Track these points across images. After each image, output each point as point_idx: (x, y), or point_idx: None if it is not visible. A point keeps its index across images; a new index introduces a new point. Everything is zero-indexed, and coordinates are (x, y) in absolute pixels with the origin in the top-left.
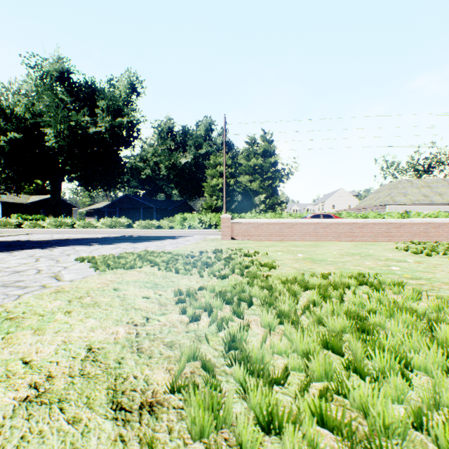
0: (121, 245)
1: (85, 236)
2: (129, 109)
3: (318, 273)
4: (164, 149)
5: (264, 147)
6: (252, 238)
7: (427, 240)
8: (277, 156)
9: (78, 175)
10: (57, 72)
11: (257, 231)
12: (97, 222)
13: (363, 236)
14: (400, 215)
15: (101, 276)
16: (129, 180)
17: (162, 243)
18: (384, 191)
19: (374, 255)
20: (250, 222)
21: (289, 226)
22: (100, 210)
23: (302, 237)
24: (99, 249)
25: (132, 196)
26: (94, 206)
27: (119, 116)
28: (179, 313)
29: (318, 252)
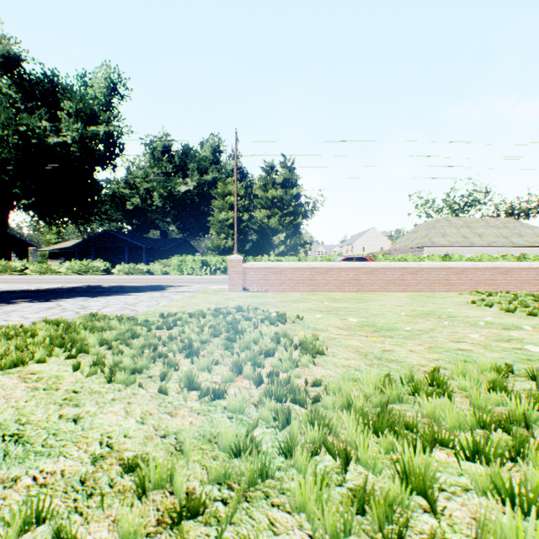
0: (63, 303)
1: (25, 286)
2: (107, 115)
3: (409, 364)
4: (158, 172)
5: (284, 176)
6: (273, 288)
7: (495, 290)
8: (300, 188)
9: (33, 202)
10: (0, 56)
11: (279, 278)
12: (61, 266)
13: (417, 284)
14: (441, 258)
15: None
16: (108, 211)
17: (136, 298)
18: (420, 231)
19: (457, 316)
20: (269, 265)
21: (322, 271)
22: (69, 251)
23: (340, 286)
24: (14, 311)
25: (114, 231)
26: (60, 245)
27: (94, 125)
28: None
29: (373, 310)
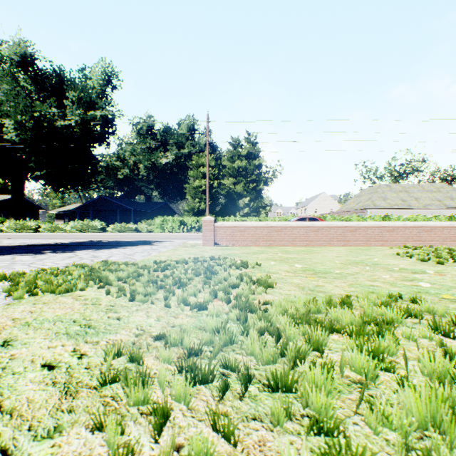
0: (79, 254)
1: (44, 241)
2: (103, 102)
3: (331, 294)
4: (144, 148)
5: (248, 149)
6: (238, 243)
7: (420, 245)
8: (261, 159)
9: (44, 173)
10: (19, 56)
11: (243, 235)
12: (66, 225)
13: (356, 240)
14: (382, 218)
15: (7, 308)
16: (103, 180)
17: (132, 250)
18: (364, 196)
19: (380, 264)
20: (235, 225)
21: (278, 229)
22: (72, 213)
23: (292, 242)
24: (46, 259)
25: (108, 197)
26: (64, 208)
27: (92, 110)
28: (91, 427)
29: (316, 260)
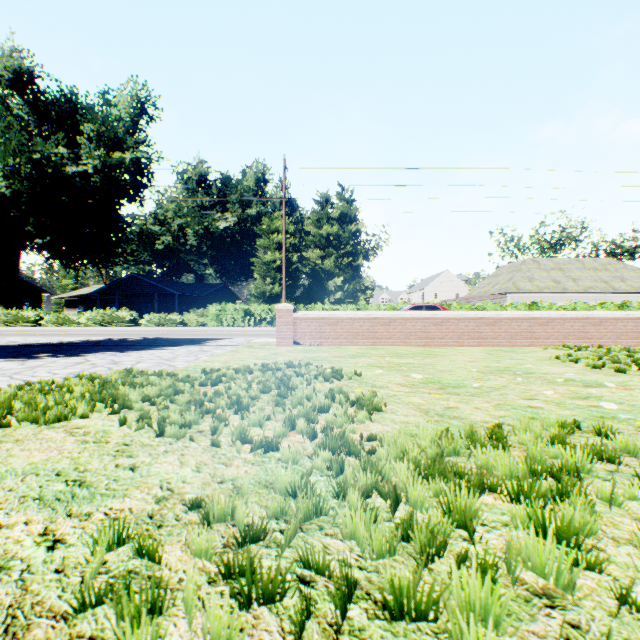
0: (91, 358)
1: (43, 339)
2: (134, 139)
3: (471, 421)
4: (193, 206)
5: (341, 209)
6: (327, 341)
7: (586, 344)
8: (360, 223)
9: (49, 241)
10: (11, 72)
11: (335, 330)
12: (80, 316)
13: (495, 337)
14: (527, 306)
15: None
16: (135, 251)
17: (172, 353)
18: (503, 275)
19: (535, 372)
20: (323, 315)
21: (385, 322)
22: (89, 298)
23: (405, 340)
24: (40, 367)
25: (141, 276)
26: (79, 291)
27: (118, 151)
28: None
29: (441, 367)
